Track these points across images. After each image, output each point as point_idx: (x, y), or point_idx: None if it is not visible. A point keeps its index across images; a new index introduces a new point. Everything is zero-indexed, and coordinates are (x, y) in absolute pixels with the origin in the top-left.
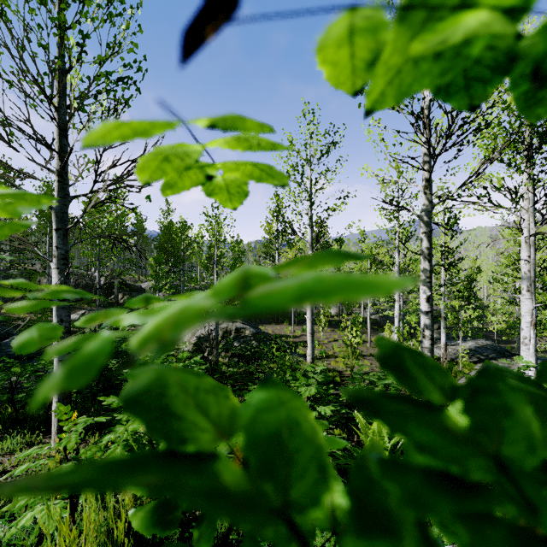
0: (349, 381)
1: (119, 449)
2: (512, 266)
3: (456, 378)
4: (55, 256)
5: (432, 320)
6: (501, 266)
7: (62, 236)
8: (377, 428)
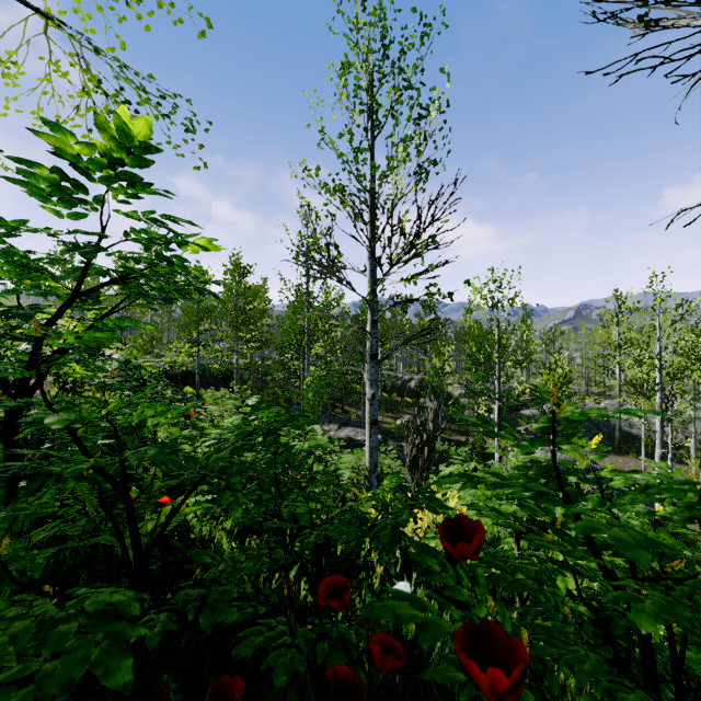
0: None
1: None
2: None
3: None
4: (497, 445)
5: None
6: None
7: None
8: None
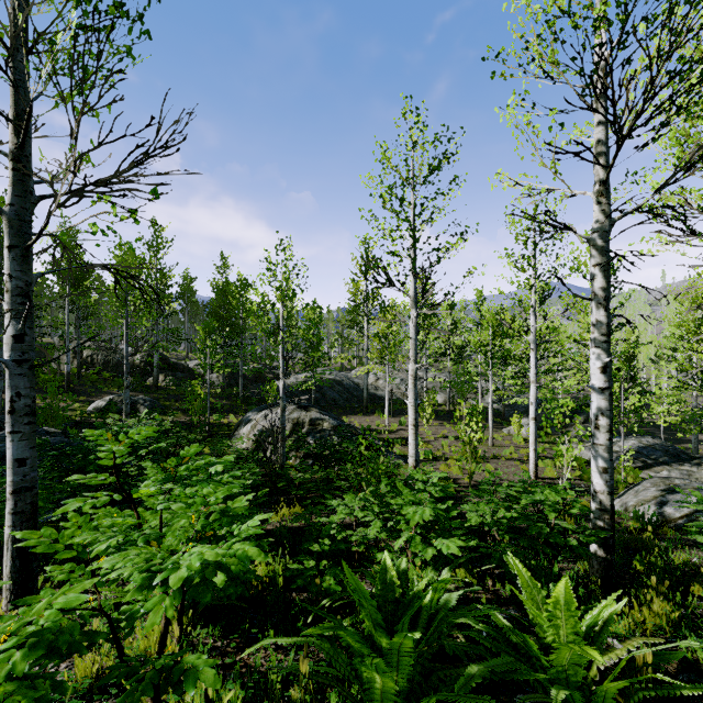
0: (467, 493)
1: (13, 660)
2: (691, 335)
3: (618, 490)
4: (8, 291)
5: (610, 401)
6: (668, 338)
7: (20, 258)
8: (563, 595)
